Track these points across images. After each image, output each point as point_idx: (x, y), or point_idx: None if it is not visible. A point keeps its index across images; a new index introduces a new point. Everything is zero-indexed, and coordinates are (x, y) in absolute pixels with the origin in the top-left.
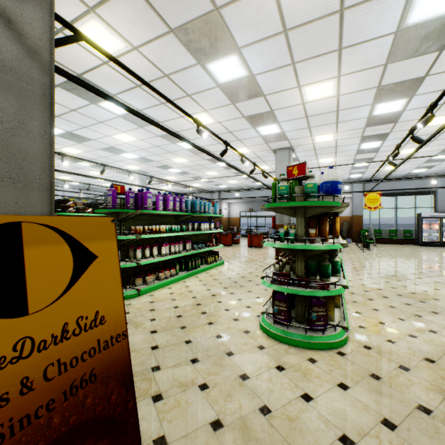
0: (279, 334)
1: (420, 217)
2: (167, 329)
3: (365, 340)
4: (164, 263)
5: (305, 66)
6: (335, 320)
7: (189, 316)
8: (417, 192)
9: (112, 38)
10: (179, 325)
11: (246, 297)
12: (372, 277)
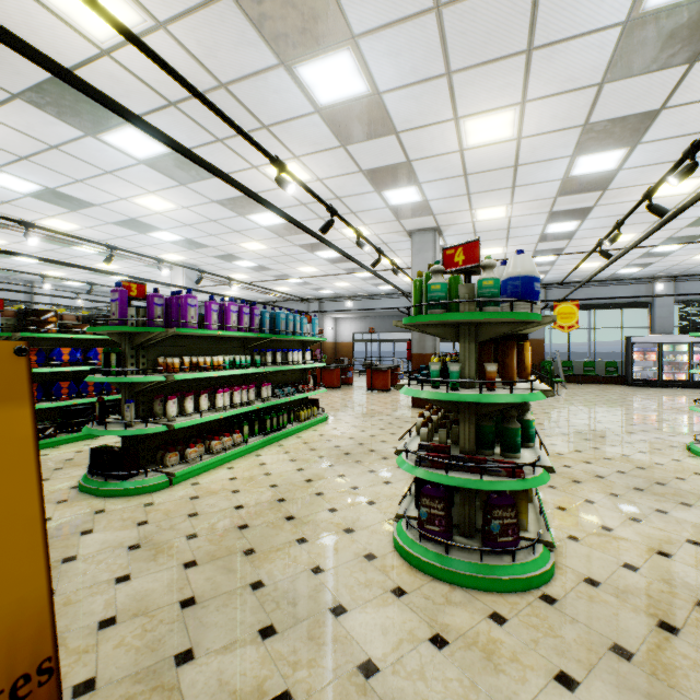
0: (431, 563)
1: (630, 342)
2: (217, 558)
3: (585, 566)
4: (222, 422)
5: (469, 80)
6: (529, 529)
7: (262, 525)
8: (625, 304)
9: (115, 0)
10: (242, 547)
11: (367, 482)
12: (571, 441)
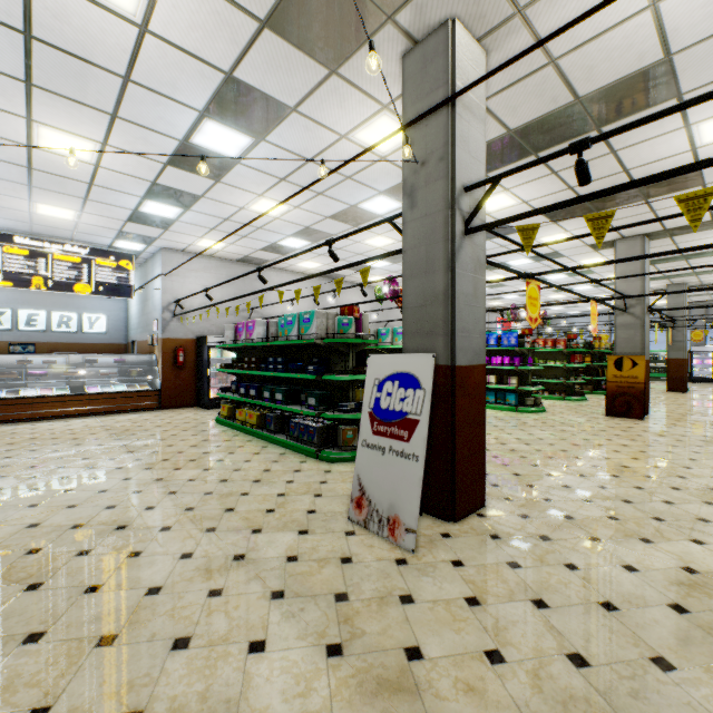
0: None
1: None
2: None
3: None
4: None
5: None
6: None
7: None
8: None
9: None
10: None
11: None
12: None
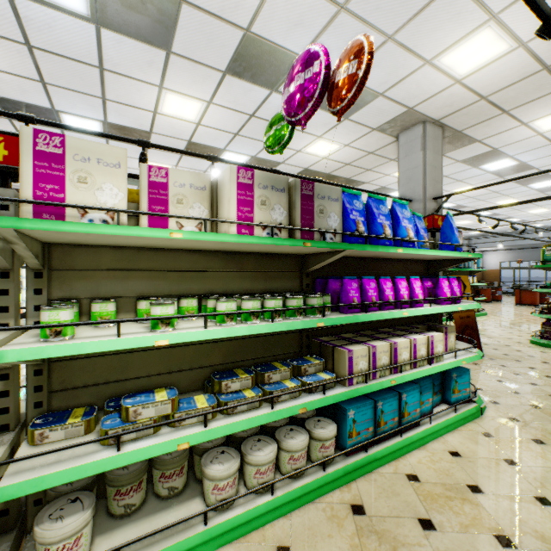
0: (544, 343)
1: None
2: None
3: None
4: None
5: None
6: None
7: None
8: None
9: None
10: None
11: (516, 332)
12: None
